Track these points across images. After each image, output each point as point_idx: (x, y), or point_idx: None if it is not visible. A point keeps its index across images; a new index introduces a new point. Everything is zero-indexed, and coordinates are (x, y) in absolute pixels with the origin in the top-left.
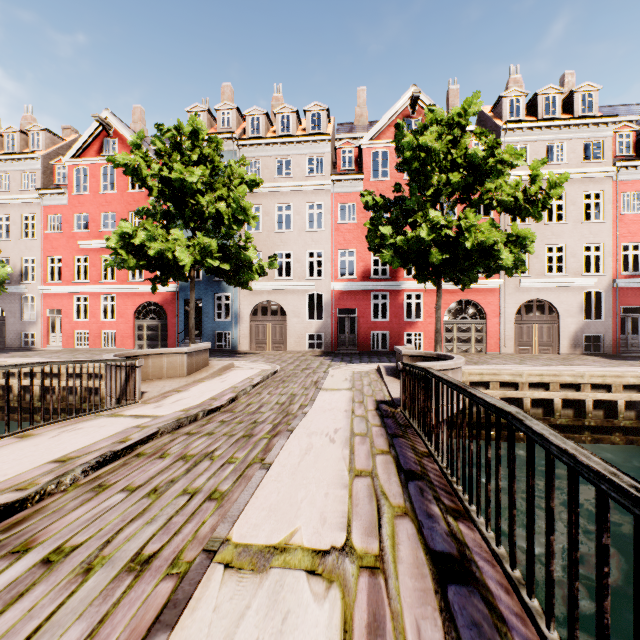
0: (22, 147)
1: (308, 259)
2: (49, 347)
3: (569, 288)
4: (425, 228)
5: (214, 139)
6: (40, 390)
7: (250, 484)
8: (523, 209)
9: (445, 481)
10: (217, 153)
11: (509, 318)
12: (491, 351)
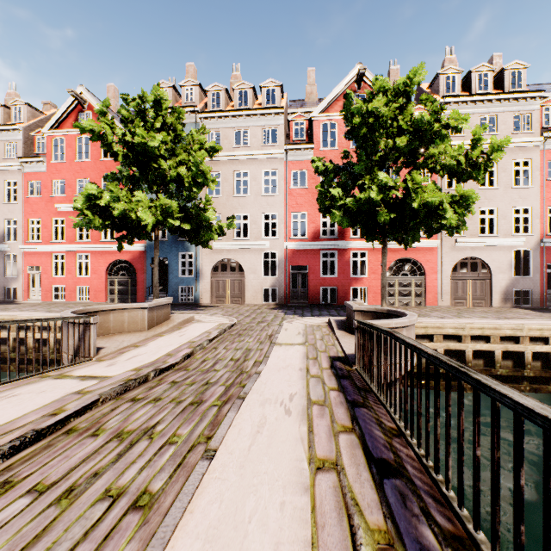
0: (5, 120)
1: (264, 221)
2: (29, 300)
3: (500, 247)
4: (374, 189)
5: (177, 109)
6: (13, 342)
7: (186, 487)
8: (465, 172)
9: (428, 479)
10: (180, 122)
11: (446, 274)
12: (429, 304)
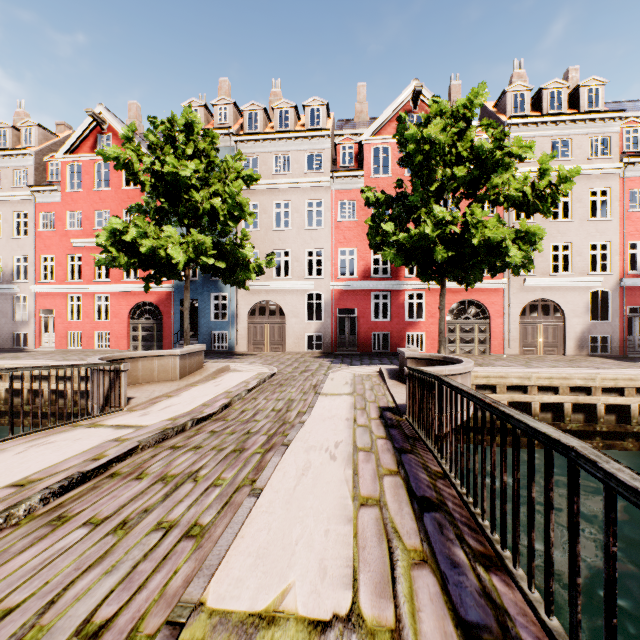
0: (14, 143)
1: (307, 258)
2: (42, 348)
3: (575, 287)
4: (429, 224)
5: (210, 133)
6: (28, 393)
7: (236, 518)
8: (531, 205)
9: (467, 512)
10: (213, 148)
11: (513, 318)
12: (495, 352)
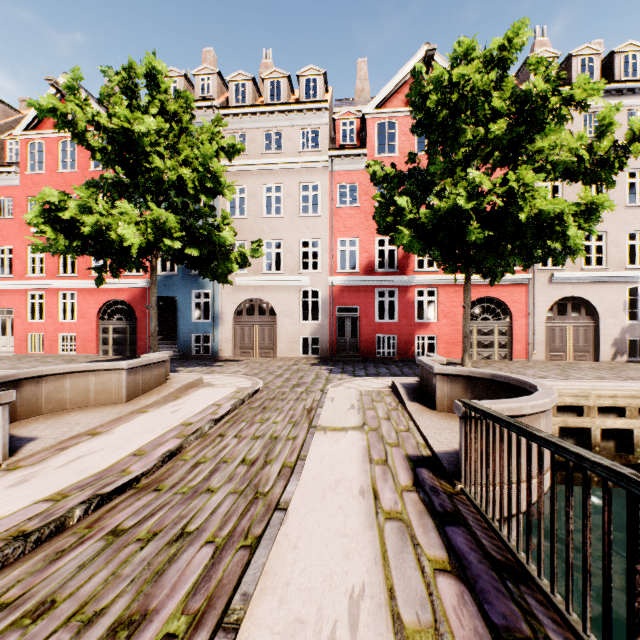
0: None
1: (302, 249)
2: None
3: (610, 283)
4: (462, 194)
5: (182, 94)
6: None
7: None
8: (589, 173)
9: None
10: (187, 113)
11: (539, 319)
12: (518, 358)
